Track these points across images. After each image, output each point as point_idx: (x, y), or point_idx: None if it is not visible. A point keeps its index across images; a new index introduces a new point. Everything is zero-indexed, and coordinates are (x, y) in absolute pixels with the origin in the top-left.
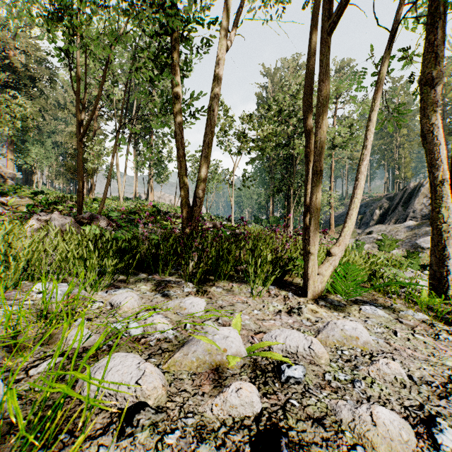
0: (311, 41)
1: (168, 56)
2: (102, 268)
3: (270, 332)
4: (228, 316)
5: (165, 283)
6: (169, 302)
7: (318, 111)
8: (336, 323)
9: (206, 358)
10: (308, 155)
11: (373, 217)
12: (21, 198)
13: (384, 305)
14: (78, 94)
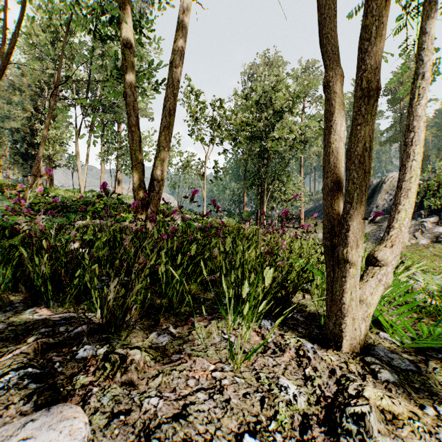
0: None
1: None
2: None
3: None
4: None
5: (40, 334)
6: None
7: None
8: None
9: None
10: (330, 83)
11: None
12: None
13: None
14: None
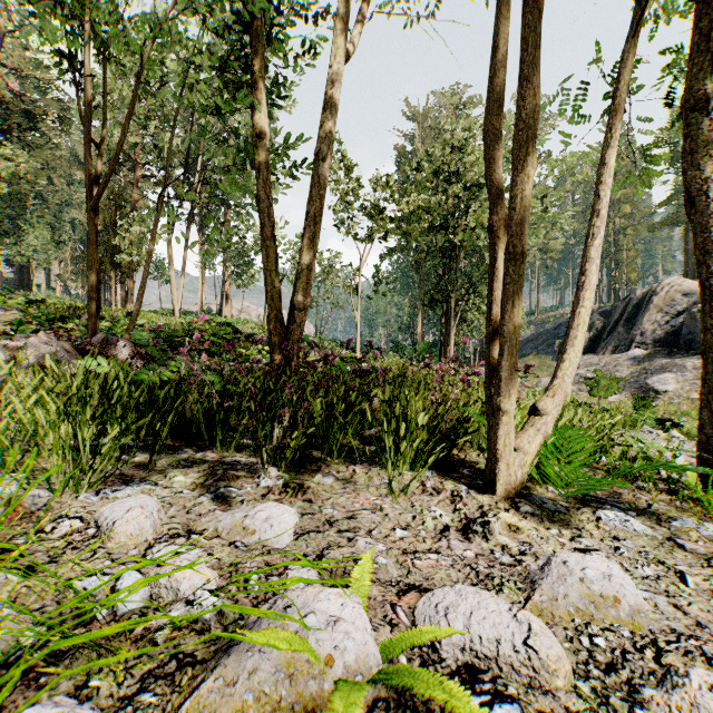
0: (499, 17)
1: (247, 68)
2: (99, 442)
3: (433, 594)
4: (343, 546)
5: (225, 469)
6: (223, 517)
7: (518, 139)
8: (567, 563)
9: (281, 691)
10: (494, 228)
11: None
12: (6, 310)
13: (636, 506)
14: (87, 129)
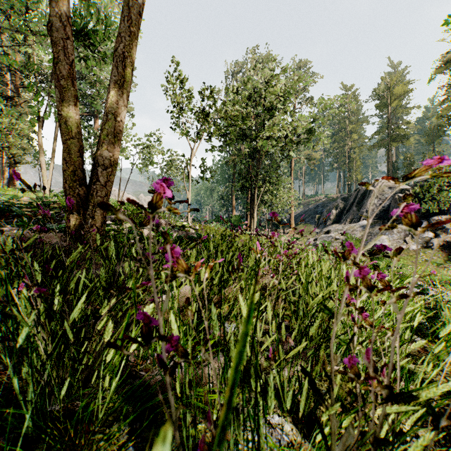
0: None
1: None
2: None
3: None
4: None
5: None
6: None
7: None
8: None
9: None
10: None
11: (330, 217)
12: None
13: None
14: None
